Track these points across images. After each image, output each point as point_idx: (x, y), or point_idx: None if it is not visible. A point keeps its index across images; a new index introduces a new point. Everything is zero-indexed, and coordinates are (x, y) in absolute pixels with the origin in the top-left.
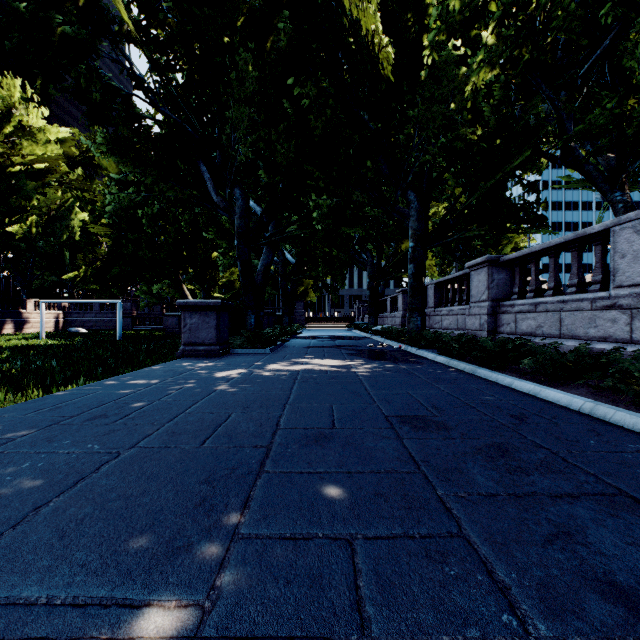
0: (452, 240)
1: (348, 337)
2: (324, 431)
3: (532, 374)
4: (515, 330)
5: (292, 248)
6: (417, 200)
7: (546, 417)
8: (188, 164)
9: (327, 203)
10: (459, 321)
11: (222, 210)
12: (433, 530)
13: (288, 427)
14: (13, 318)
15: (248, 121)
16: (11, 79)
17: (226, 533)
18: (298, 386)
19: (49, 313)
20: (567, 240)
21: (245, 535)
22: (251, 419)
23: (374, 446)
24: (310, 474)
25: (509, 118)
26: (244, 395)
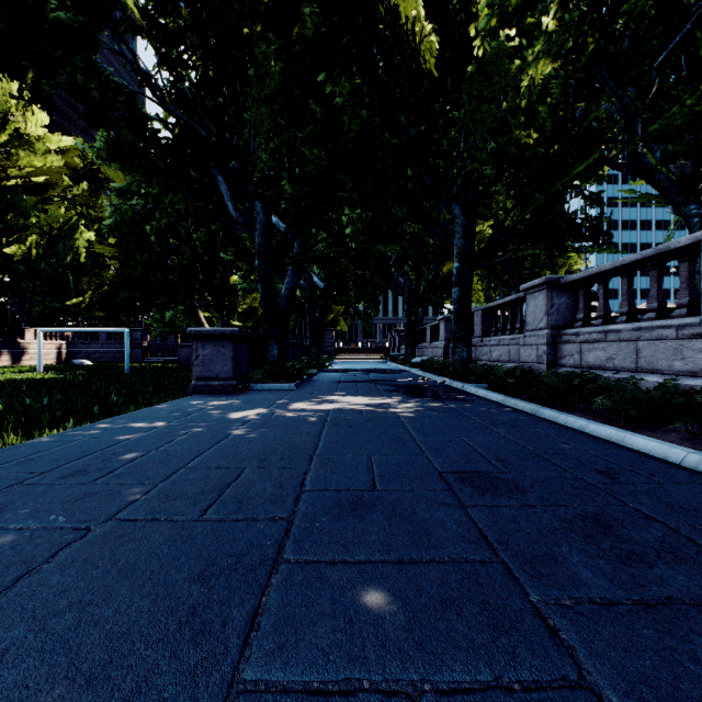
0: (502, 260)
1: (383, 370)
2: (362, 494)
3: (610, 416)
4: (580, 363)
5: (320, 271)
6: (463, 214)
7: (643, 474)
8: (202, 173)
9: (361, 217)
10: (511, 352)
11: (241, 226)
12: (539, 674)
13: (316, 488)
14: (10, 349)
15: (270, 123)
16: (7, 82)
17: (219, 681)
18: (328, 430)
19: (50, 343)
20: (645, 256)
21: (249, 685)
22: (269, 476)
23: (430, 518)
24: (346, 565)
25: (569, 120)
26: (262, 443)
